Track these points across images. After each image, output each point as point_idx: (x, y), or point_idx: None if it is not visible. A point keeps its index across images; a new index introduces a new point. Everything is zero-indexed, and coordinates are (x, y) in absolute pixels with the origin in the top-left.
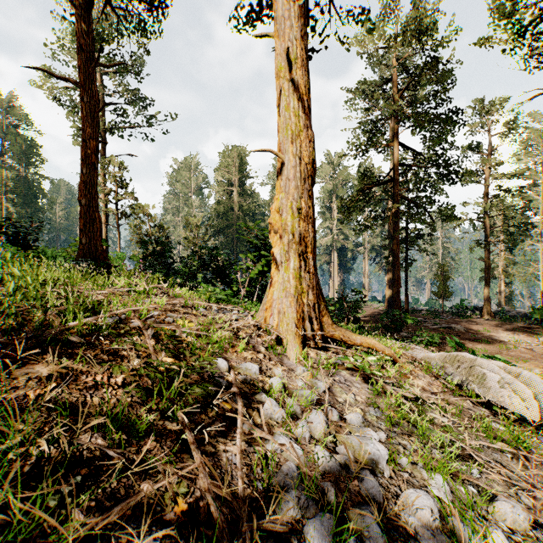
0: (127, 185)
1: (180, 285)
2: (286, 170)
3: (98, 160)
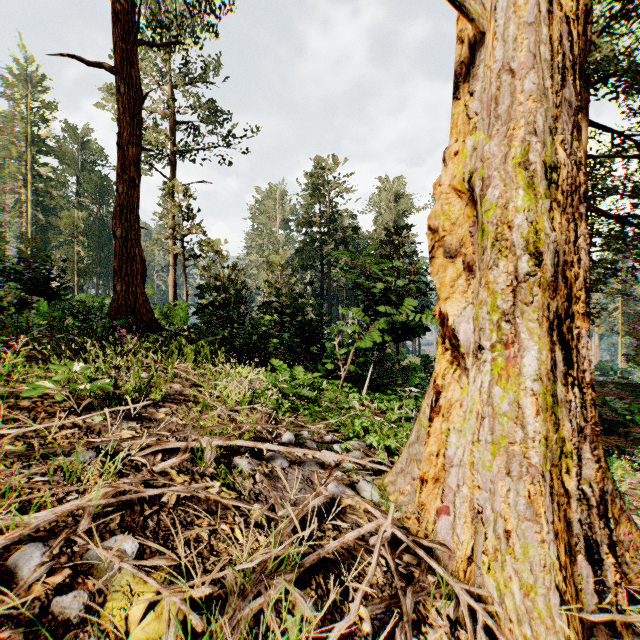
0: (194, 216)
1: (247, 352)
2: (499, 43)
3: (140, 175)
